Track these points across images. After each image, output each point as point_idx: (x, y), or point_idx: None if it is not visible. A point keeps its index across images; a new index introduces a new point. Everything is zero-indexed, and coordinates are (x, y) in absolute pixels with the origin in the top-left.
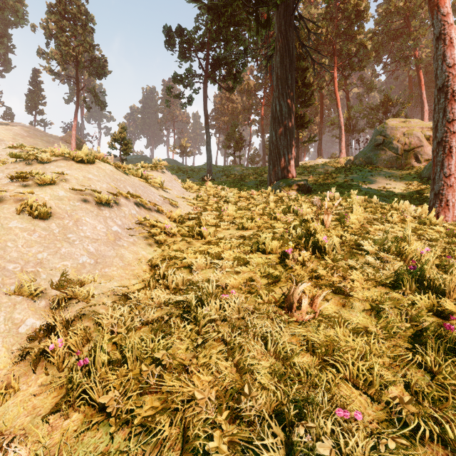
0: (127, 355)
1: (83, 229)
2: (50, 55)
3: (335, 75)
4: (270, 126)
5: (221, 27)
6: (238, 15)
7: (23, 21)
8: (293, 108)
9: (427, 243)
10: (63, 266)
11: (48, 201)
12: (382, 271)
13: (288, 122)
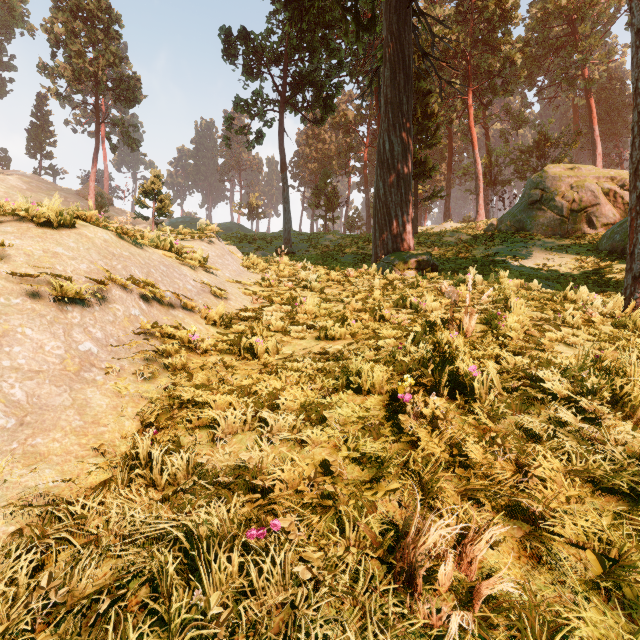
0: None
1: (11, 351)
2: (56, 71)
3: (469, 102)
4: (376, 173)
5: (305, 30)
6: (329, 12)
7: (21, 23)
8: (409, 147)
9: (639, 364)
10: None
11: None
12: (594, 444)
13: (402, 168)
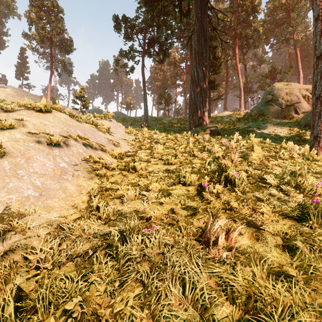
0: (37, 306)
1: (32, 165)
2: (31, 36)
3: (236, 51)
4: (190, 87)
5: (155, 16)
6: (167, 7)
7: (13, 13)
8: (206, 74)
9: (313, 175)
10: (8, 200)
11: (4, 142)
12: (286, 202)
13: (203, 84)
